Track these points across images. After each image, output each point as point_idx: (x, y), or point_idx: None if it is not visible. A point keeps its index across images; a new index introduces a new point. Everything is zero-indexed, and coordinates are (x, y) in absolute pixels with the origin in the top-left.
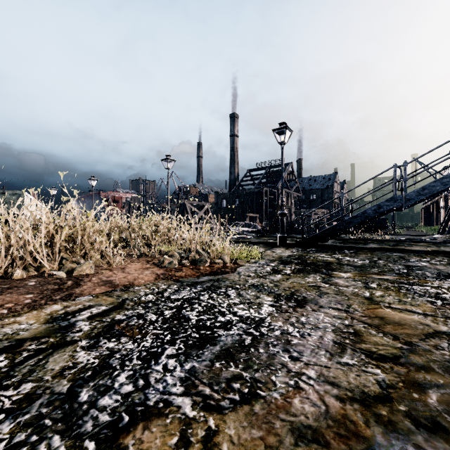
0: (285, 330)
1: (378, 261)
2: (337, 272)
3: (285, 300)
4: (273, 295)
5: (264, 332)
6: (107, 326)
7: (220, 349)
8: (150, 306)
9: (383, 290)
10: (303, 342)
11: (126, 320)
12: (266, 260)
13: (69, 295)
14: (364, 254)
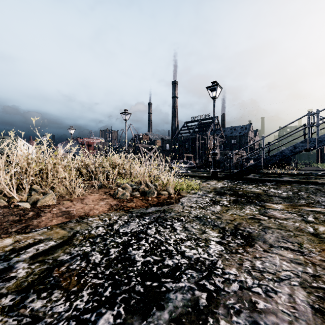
0: (243, 282)
1: (300, 192)
2: (269, 203)
3: (231, 236)
4: (218, 229)
5: (219, 285)
6: (46, 271)
7: (169, 319)
8: (97, 242)
9: (323, 224)
10: (272, 305)
11: (68, 262)
12: (203, 191)
13: (25, 227)
14: (284, 186)
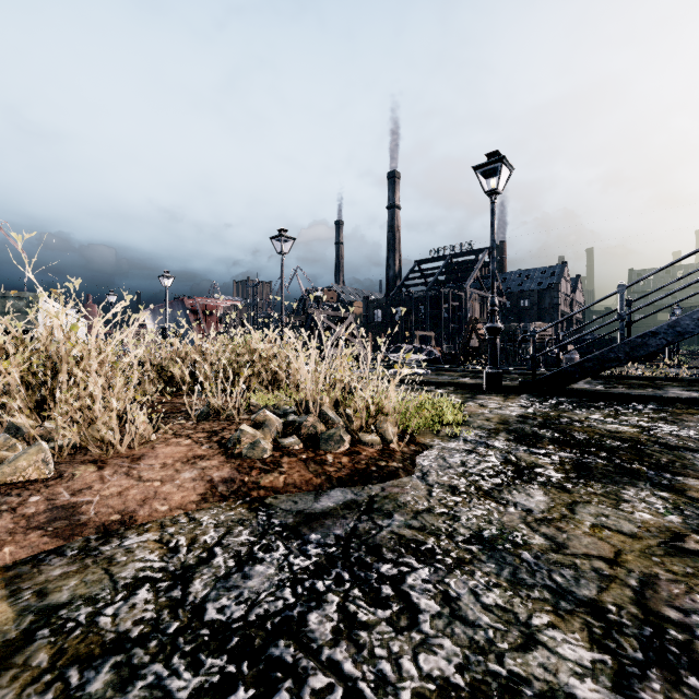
0: None
1: None
2: (693, 479)
3: (654, 671)
4: (581, 619)
5: None
6: None
7: None
8: (88, 698)
9: None
10: None
11: None
12: (476, 430)
13: None
14: (688, 414)
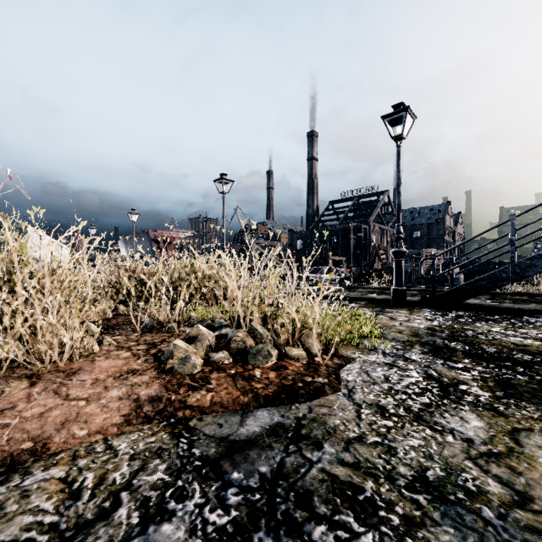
0: None
1: None
2: None
3: None
4: None
5: None
6: None
7: None
8: None
9: None
10: None
11: None
12: (391, 342)
13: None
14: None
